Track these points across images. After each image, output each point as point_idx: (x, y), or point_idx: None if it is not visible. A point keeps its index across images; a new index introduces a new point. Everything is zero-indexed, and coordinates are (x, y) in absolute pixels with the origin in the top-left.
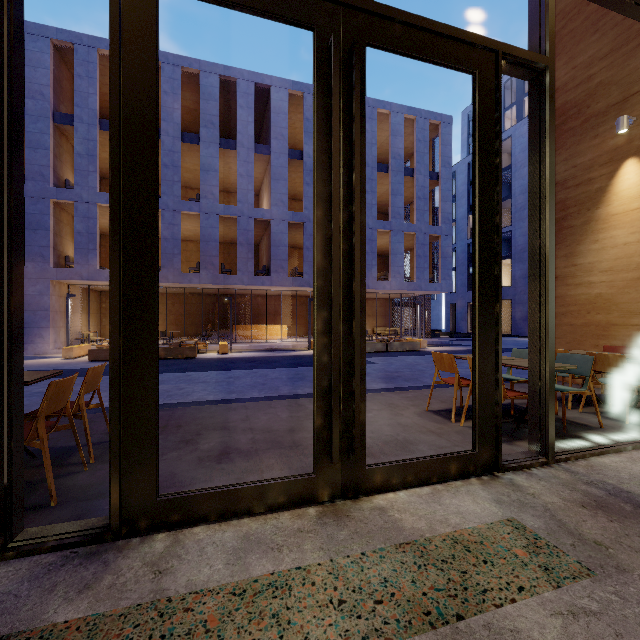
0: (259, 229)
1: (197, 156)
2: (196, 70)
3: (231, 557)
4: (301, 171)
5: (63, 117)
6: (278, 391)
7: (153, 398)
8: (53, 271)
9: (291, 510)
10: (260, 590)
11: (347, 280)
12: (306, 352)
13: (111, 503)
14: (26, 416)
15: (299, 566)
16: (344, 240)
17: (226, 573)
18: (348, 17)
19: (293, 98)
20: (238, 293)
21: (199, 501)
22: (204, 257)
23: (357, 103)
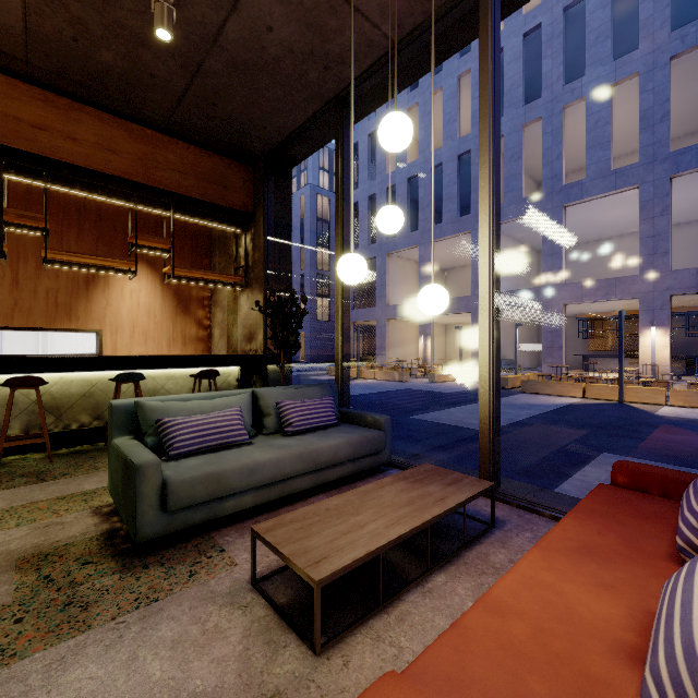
0: None
1: None
2: None
3: None
4: None
5: None
6: None
7: None
8: None
9: None
10: None
11: None
12: None
13: None
14: None
15: None
16: None
17: None
18: None
19: None
20: None
21: None
22: None
23: None
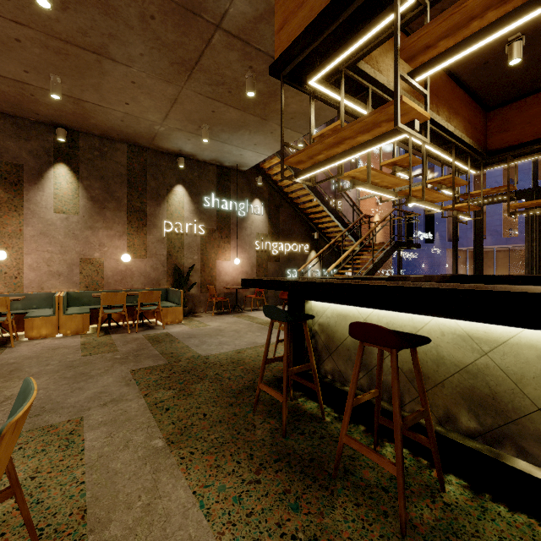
0: None
1: None
2: None
3: None
4: None
5: None
6: None
7: None
8: (447, 244)
9: None
10: None
11: (536, 260)
12: None
13: None
14: None
15: None
16: (535, 250)
17: None
18: (536, 192)
19: None
20: None
21: None
22: None
23: (537, 216)
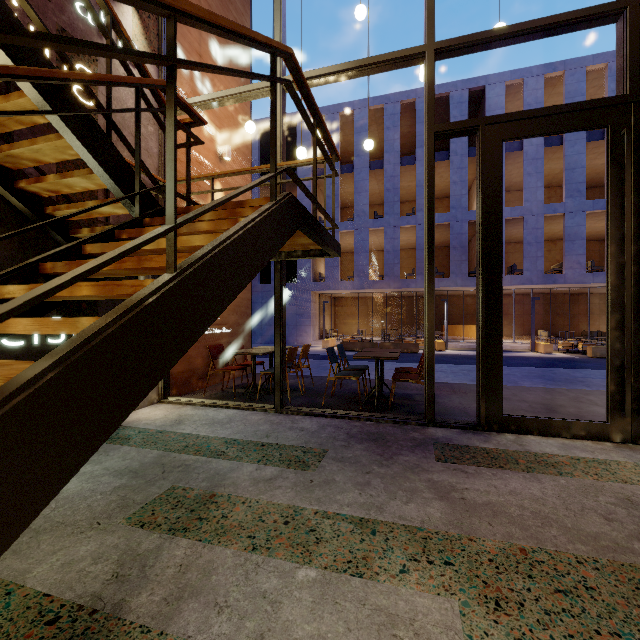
0: (471, 230)
1: (411, 174)
2: (412, 99)
3: (560, 448)
4: (519, 161)
5: (318, 172)
6: (518, 384)
7: (500, 361)
8: (312, 285)
9: (590, 441)
10: (588, 461)
11: (637, 292)
12: (530, 354)
13: (480, 412)
14: (396, 371)
15: (611, 459)
16: (634, 265)
17: (561, 452)
18: (638, 108)
19: (510, 88)
20: (446, 294)
21: (526, 422)
22: (420, 264)
23: None
